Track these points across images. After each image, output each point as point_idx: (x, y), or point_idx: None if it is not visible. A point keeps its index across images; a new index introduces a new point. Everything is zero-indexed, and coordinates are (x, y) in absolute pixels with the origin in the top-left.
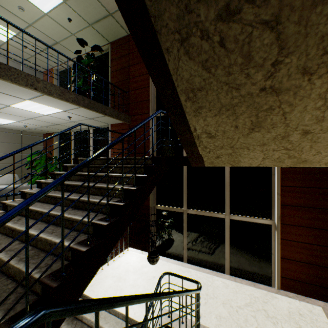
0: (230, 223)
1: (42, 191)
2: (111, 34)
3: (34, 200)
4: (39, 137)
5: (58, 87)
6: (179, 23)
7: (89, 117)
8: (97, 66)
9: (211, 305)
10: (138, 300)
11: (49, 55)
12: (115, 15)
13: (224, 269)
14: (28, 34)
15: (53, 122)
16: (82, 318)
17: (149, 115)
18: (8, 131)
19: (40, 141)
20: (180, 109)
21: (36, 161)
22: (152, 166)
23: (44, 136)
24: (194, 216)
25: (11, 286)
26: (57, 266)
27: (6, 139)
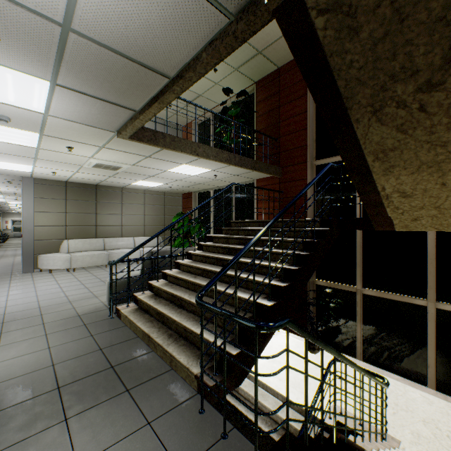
0: (437, 315)
1: (244, 250)
2: (258, 72)
3: (240, 256)
4: (178, 198)
5: (214, 149)
6: (372, 100)
7: (235, 174)
8: (241, 113)
9: (404, 418)
10: (330, 348)
11: (205, 117)
12: (264, 51)
13: (426, 381)
14: (190, 103)
15: (196, 181)
16: (238, 389)
17: (306, 165)
18: (154, 194)
19: (200, 204)
20: (365, 170)
21: (179, 223)
22: (323, 230)
23: (182, 196)
24: (373, 298)
25: (211, 325)
26: (245, 315)
27: (153, 201)
